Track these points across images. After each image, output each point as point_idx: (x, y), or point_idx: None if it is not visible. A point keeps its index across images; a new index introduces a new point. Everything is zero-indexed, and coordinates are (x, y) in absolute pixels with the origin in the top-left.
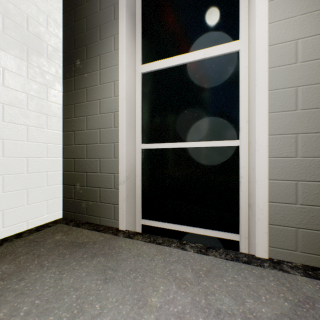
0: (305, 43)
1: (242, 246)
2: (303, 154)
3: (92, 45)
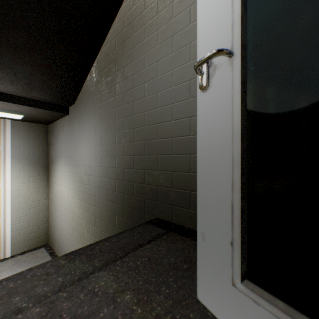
0: (23, 191)
1: (2, 257)
2: (22, 222)
3: None
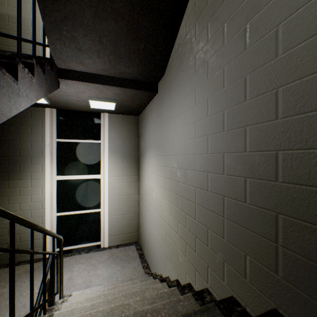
0: (117, 184)
1: (102, 245)
2: (117, 215)
3: (24, 165)
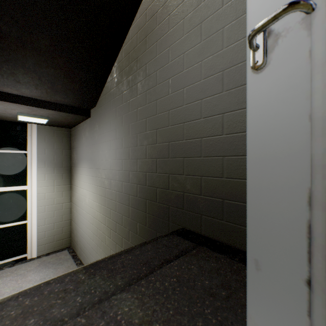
0: (48, 194)
1: (29, 257)
2: (47, 224)
3: None
